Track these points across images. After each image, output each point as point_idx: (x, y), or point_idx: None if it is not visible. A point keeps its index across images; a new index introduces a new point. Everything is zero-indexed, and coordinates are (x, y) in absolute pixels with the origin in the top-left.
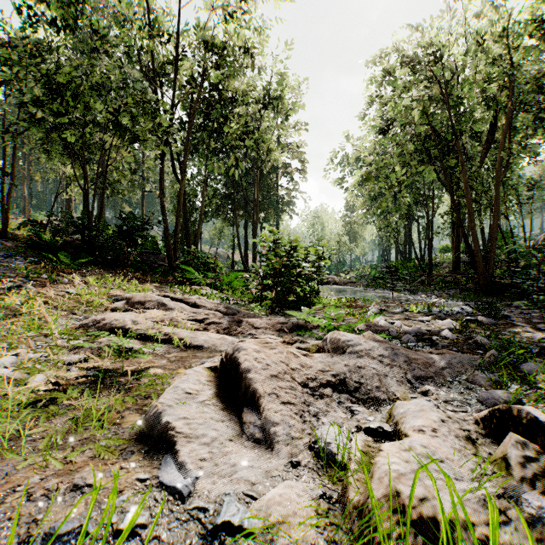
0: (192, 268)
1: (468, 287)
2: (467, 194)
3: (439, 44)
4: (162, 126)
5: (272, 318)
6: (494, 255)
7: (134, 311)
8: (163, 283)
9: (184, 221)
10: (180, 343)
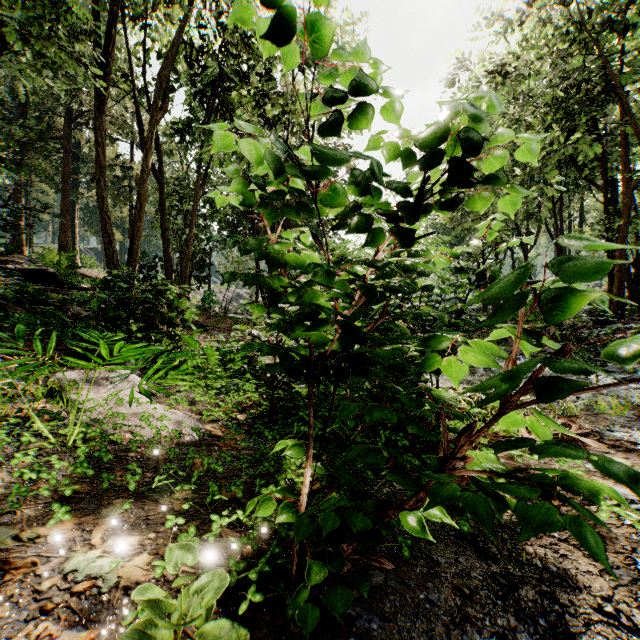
0: None
1: None
2: None
3: None
4: None
5: None
6: None
7: None
8: (5, 358)
9: (162, 236)
10: None
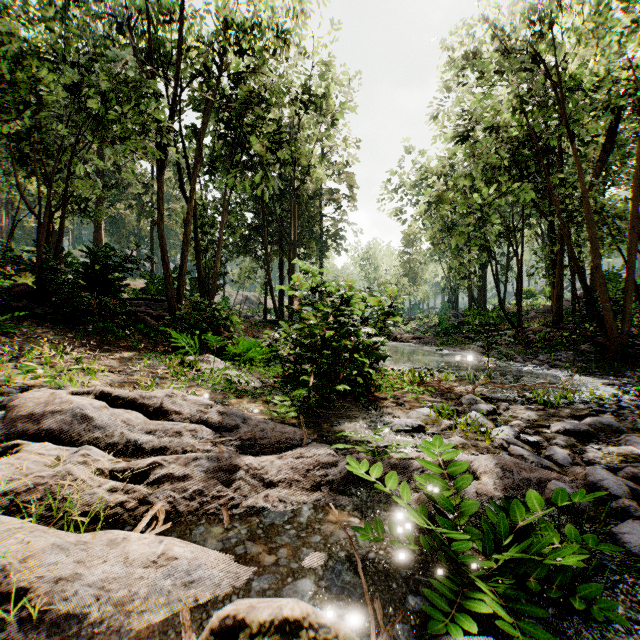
0: (174, 333)
1: (584, 349)
2: (590, 219)
3: (553, 3)
4: (162, 127)
5: (304, 451)
6: (629, 306)
7: (0, 445)
8: (146, 350)
9: (196, 258)
10: (7, 615)
